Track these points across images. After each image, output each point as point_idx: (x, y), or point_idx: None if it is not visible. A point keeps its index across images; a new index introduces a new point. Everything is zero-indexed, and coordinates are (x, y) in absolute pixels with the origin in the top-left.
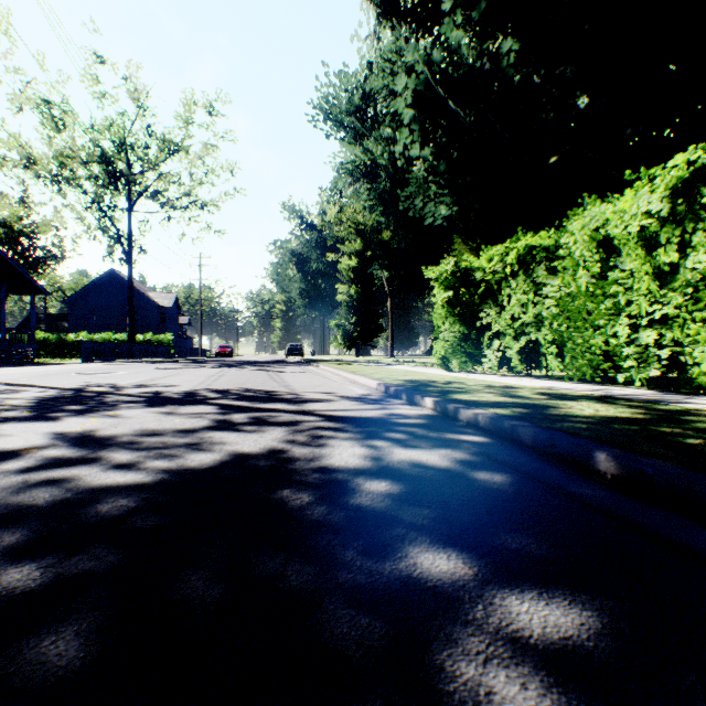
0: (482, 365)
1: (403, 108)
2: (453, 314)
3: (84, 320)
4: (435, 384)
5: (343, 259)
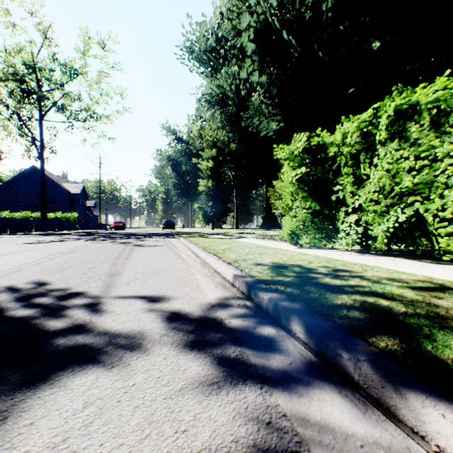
0: (332, 241)
1: (247, 42)
2: (305, 191)
3: (12, 202)
4: (319, 278)
5: (203, 162)
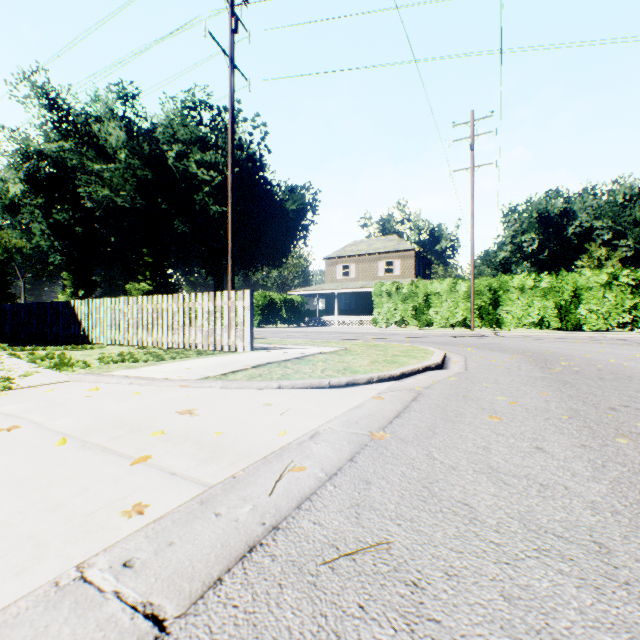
0: None
1: (37, 231)
2: None
3: None
4: None
5: None
